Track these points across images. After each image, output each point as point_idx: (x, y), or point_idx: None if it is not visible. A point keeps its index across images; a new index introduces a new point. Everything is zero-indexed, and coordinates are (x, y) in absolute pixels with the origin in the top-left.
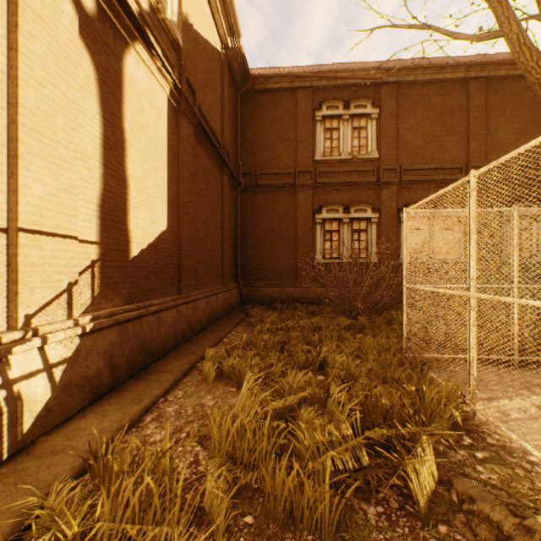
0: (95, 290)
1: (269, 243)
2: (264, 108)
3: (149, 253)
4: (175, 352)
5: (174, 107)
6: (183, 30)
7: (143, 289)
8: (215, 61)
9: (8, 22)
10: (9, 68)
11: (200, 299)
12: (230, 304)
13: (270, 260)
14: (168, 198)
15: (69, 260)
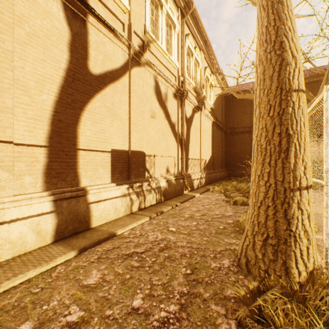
0: (204, 168)
1: (239, 154)
2: (237, 102)
3: (209, 160)
4: (214, 182)
5: (212, 124)
6: (214, 104)
7: (208, 168)
8: (220, 98)
9: (200, 132)
10: (200, 138)
11: (217, 172)
12: (224, 175)
13: (240, 160)
14: (211, 147)
15: (203, 163)
